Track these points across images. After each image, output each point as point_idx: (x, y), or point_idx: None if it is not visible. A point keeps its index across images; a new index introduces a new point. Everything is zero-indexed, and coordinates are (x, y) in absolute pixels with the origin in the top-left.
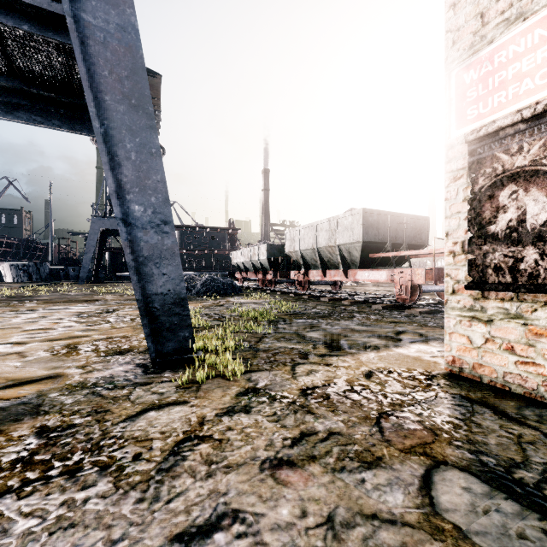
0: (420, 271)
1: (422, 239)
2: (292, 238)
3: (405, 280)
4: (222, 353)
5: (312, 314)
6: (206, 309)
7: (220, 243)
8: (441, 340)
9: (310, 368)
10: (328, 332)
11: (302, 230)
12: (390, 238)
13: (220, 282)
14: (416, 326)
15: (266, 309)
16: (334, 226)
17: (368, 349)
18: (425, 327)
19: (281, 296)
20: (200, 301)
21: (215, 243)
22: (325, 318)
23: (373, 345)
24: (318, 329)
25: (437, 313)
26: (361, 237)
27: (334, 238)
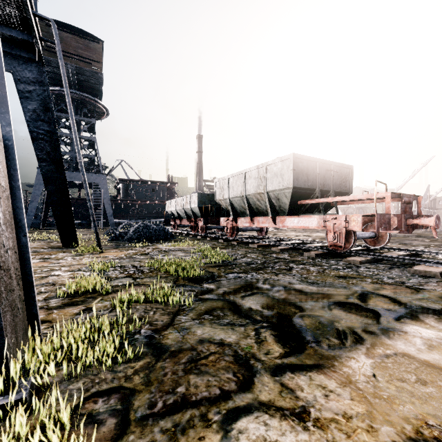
0: (355, 217)
1: (347, 187)
2: (221, 187)
3: (339, 227)
4: (89, 367)
5: (244, 264)
6: (126, 260)
7: (159, 194)
8: (433, 313)
9: (265, 441)
10: (270, 299)
11: (230, 178)
12: (318, 184)
13: (152, 228)
14: (372, 282)
15: (191, 261)
16: (263, 173)
17: (349, 344)
18: (385, 285)
19: (211, 242)
20: (127, 248)
21: (156, 194)
22: (259, 271)
23: (349, 330)
24: (255, 292)
25: (375, 262)
26: (292, 182)
27: (263, 185)
